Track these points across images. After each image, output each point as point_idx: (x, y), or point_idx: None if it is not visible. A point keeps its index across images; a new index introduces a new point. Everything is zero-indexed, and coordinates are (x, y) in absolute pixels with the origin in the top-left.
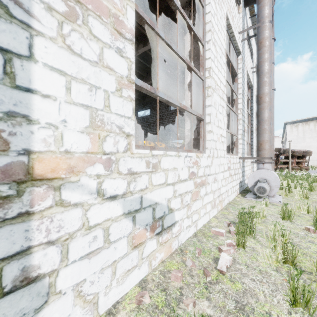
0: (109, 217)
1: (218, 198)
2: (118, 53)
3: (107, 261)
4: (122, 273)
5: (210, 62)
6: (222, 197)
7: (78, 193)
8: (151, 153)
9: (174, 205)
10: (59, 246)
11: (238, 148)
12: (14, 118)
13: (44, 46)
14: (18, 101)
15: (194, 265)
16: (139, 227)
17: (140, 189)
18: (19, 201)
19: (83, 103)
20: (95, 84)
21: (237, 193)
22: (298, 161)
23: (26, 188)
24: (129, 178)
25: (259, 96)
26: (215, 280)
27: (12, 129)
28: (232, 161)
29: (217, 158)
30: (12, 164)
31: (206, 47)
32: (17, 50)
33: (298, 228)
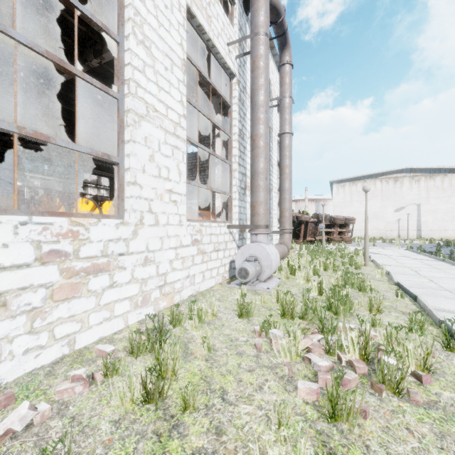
0: None
1: (160, 290)
2: None
3: None
4: None
5: (130, 71)
6: (172, 288)
7: None
8: None
9: None
10: None
11: (232, 212)
12: None
13: None
14: None
15: None
16: None
17: None
18: None
19: None
20: None
21: (225, 278)
22: (340, 230)
23: None
24: None
25: (252, 138)
26: None
27: None
28: (206, 231)
29: (156, 226)
30: None
31: (125, 45)
32: None
33: (248, 330)
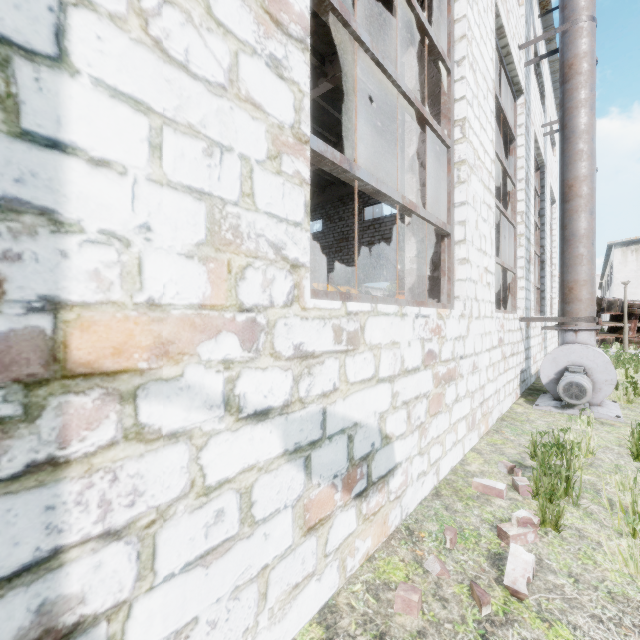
0: (252, 461)
1: (480, 409)
2: (272, 70)
3: (247, 569)
4: (282, 594)
5: (465, 107)
6: (487, 406)
7: (179, 408)
8: (345, 309)
9: (392, 428)
10: (133, 541)
11: (516, 298)
12: (15, 216)
13: (95, 34)
14: (26, 171)
15: (445, 571)
16: (320, 481)
17: (321, 394)
18: (29, 433)
19: (191, 184)
20: (221, 140)
21: (517, 397)
22: None
23: (47, 398)
24: (297, 368)
25: (567, 183)
26: (503, 615)
27: (10, 244)
28: (506, 326)
29: (479, 319)
30: (11, 337)
31: (456, 74)
32: (25, 39)
33: None
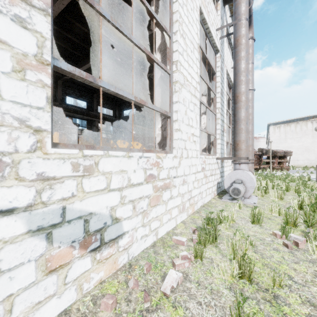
0: None
1: (189, 202)
2: (17, 23)
3: None
4: (26, 309)
5: (177, 55)
6: (193, 200)
7: None
8: (82, 154)
9: (121, 214)
10: None
11: (216, 148)
12: None
13: None
14: None
15: (136, 286)
16: (60, 245)
17: (61, 199)
18: None
19: None
20: None
21: (215, 195)
22: (279, 161)
23: None
24: (40, 185)
25: (236, 95)
26: (155, 306)
27: None
28: (207, 161)
29: (187, 158)
30: None
31: (174, 38)
32: None
33: (266, 232)
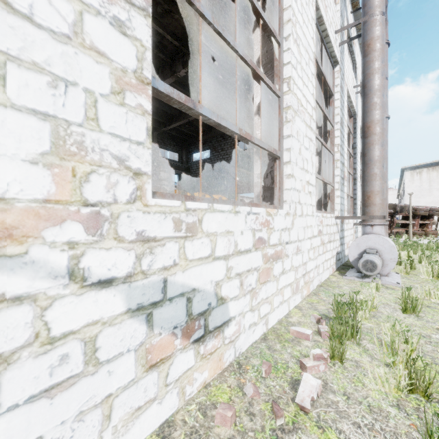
0: (96, 318)
1: (303, 278)
2: (115, 28)
3: (91, 398)
4: (125, 415)
5: (290, 69)
6: (309, 277)
7: (24, 278)
8: (185, 206)
9: (227, 292)
10: None
11: (334, 203)
12: None
13: None
14: None
15: (257, 394)
16: (161, 331)
17: (162, 268)
18: None
19: (36, 108)
20: (65, 76)
21: (333, 270)
22: (422, 222)
23: None
24: (140, 248)
25: (366, 125)
26: (291, 425)
27: None
28: (324, 222)
29: (302, 217)
30: None
31: (284, 46)
32: None
33: (429, 327)
